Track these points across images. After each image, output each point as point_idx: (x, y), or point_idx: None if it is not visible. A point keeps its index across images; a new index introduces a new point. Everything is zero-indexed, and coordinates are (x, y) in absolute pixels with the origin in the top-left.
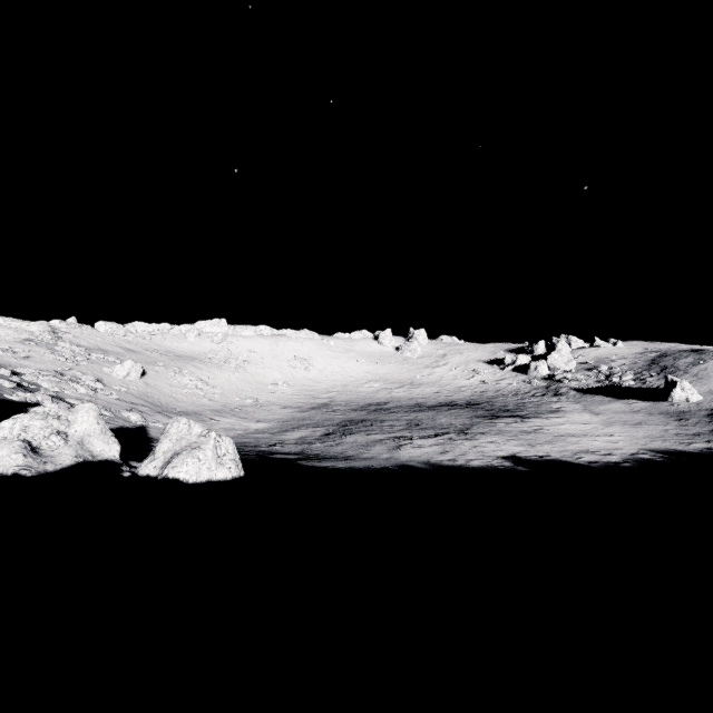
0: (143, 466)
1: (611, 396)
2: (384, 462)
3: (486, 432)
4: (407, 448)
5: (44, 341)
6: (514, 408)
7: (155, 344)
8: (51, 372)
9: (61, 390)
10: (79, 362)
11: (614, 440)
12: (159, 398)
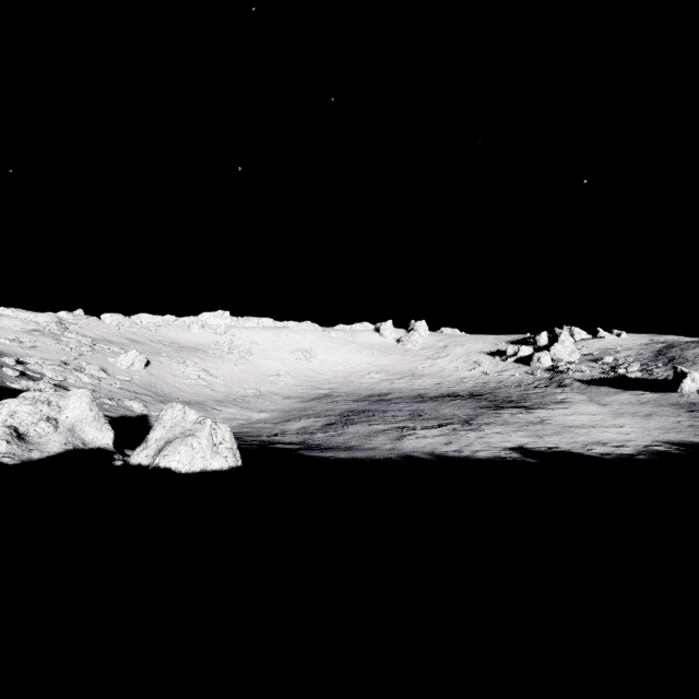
0: (134, 454)
1: (617, 387)
2: (388, 453)
3: (491, 423)
4: (410, 438)
5: (50, 332)
6: (518, 399)
7: (159, 336)
8: (56, 362)
9: (65, 379)
10: (84, 352)
11: (625, 432)
12: (163, 388)
